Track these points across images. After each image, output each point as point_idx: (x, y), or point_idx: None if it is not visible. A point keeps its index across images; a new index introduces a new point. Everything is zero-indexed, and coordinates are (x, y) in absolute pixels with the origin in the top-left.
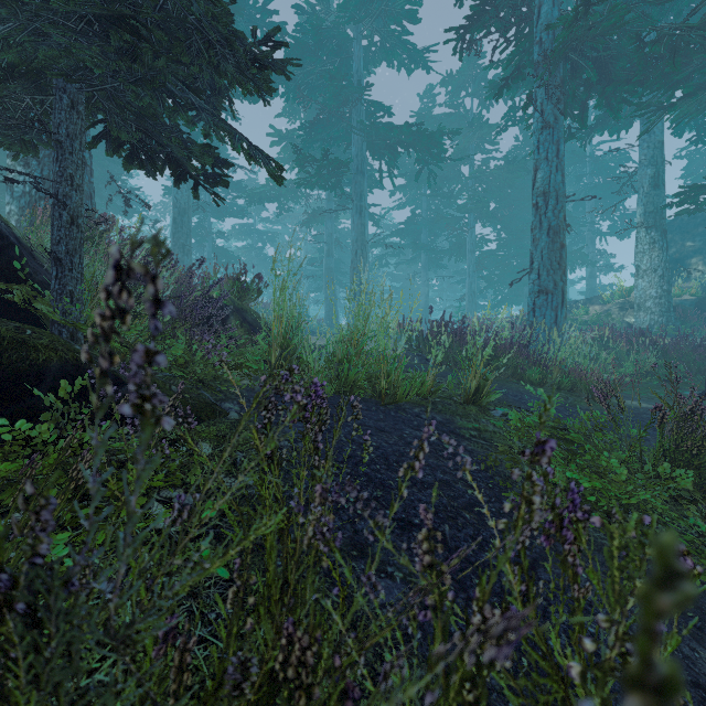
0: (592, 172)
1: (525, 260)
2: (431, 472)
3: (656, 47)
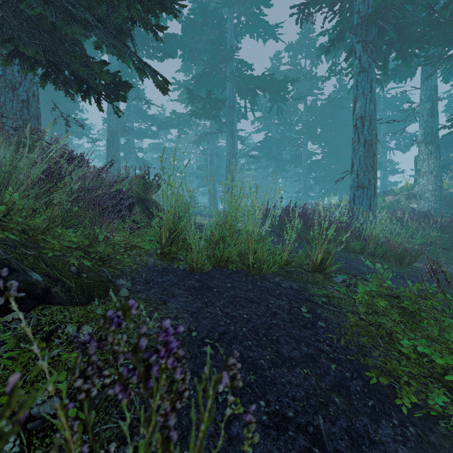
0: (385, 108)
1: (340, 166)
2: (296, 345)
3: (444, 12)
